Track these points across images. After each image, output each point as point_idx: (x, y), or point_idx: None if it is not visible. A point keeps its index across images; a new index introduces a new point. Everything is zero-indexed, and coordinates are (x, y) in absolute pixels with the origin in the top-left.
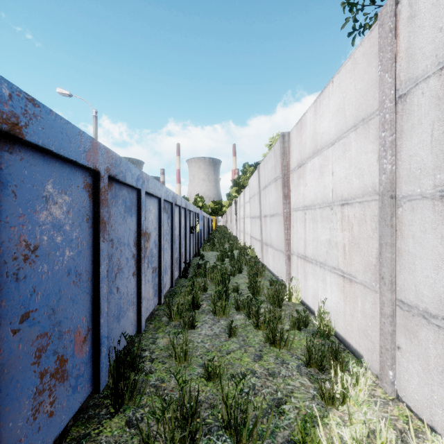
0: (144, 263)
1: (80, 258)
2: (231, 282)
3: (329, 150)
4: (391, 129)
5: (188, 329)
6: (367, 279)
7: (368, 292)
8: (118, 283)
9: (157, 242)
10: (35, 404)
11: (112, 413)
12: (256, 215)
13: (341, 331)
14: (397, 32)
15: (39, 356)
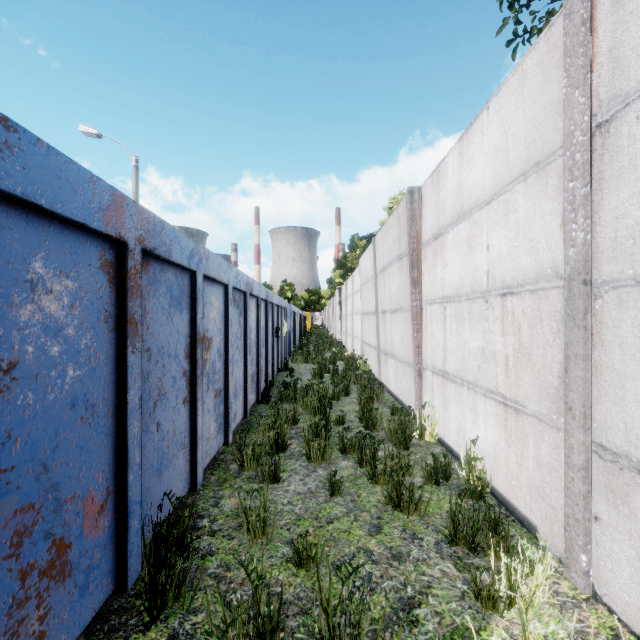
0: (202, 383)
1: (93, 379)
2: (333, 409)
3: (482, 212)
4: (584, 176)
5: (269, 483)
6: (543, 410)
7: (545, 429)
8: (159, 416)
9: (223, 351)
10: (11, 624)
11: (147, 623)
12: (370, 310)
13: (502, 488)
14: (594, 24)
15: (19, 543)
